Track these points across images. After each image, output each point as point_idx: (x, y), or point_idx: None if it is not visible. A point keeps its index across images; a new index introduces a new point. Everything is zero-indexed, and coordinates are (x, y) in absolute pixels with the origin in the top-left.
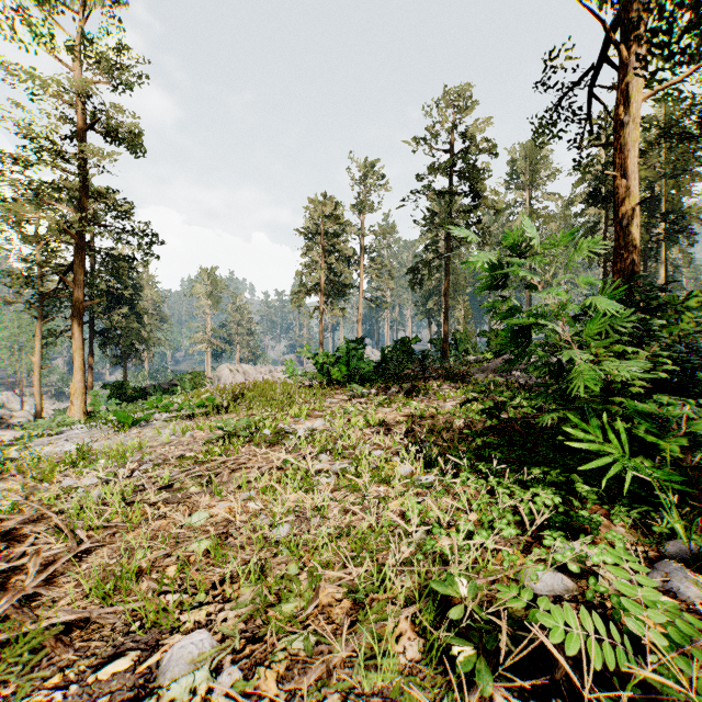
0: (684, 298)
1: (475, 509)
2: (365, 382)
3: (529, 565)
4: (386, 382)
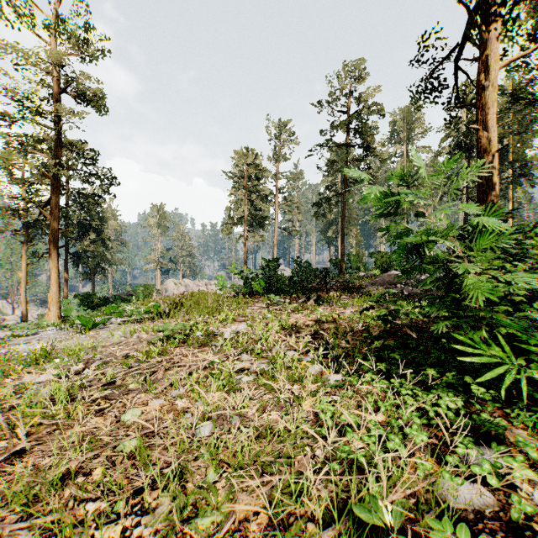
0: (533, 226)
1: (383, 411)
2: (280, 293)
3: (446, 477)
4: (296, 293)
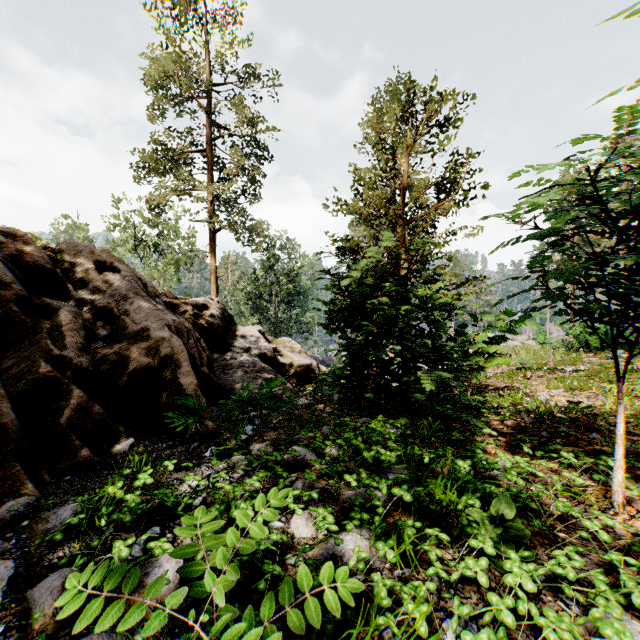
0: None
1: None
2: (624, 349)
3: None
4: None
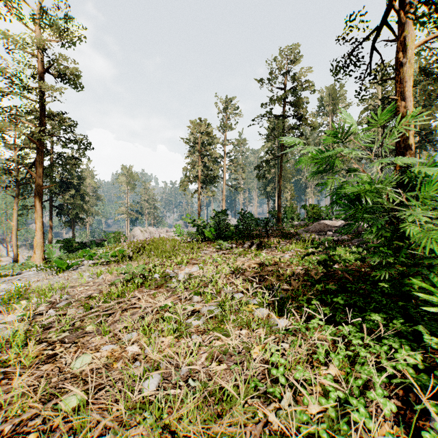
0: None
1: (337, 365)
2: (228, 239)
3: None
4: (242, 239)
